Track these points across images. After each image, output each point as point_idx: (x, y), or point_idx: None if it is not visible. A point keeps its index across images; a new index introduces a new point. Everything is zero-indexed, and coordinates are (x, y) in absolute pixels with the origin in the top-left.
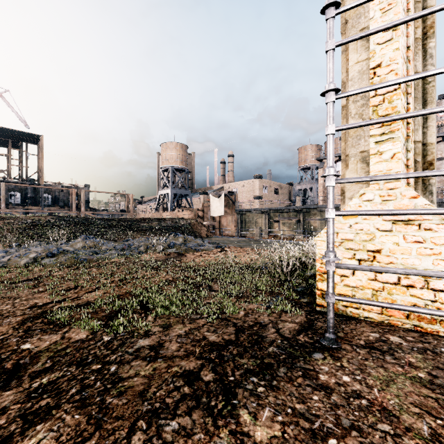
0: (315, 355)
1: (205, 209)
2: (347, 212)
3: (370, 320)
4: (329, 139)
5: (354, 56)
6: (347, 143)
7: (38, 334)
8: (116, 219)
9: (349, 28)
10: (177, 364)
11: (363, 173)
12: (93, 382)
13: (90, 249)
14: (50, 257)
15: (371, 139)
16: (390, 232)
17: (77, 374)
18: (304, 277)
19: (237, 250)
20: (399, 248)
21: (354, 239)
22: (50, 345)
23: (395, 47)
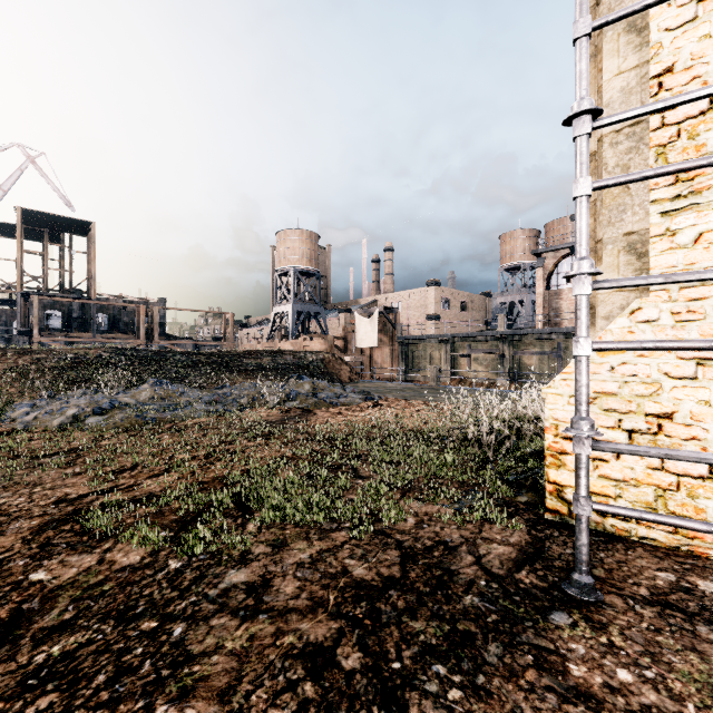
0: (554, 617)
1: (346, 336)
2: (616, 344)
3: (651, 543)
4: (581, 206)
5: (613, 63)
6: (600, 219)
7: (62, 552)
8: (206, 353)
9: (604, 14)
10: (293, 628)
11: (631, 271)
12: (138, 661)
13: (162, 402)
14: (99, 415)
15: (653, 208)
16: (692, 380)
17: (113, 639)
18: (518, 455)
19: (400, 404)
20: (710, 411)
21: (620, 393)
22: (79, 574)
23: (702, 33)
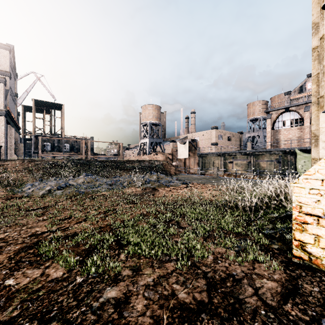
0: None
1: (173, 153)
2: None
3: None
4: None
5: None
6: (322, 84)
7: (25, 266)
8: (109, 161)
9: None
10: None
11: None
12: None
13: (88, 184)
14: (60, 190)
15: None
16: None
17: None
18: (268, 217)
19: (200, 186)
20: None
21: None
22: (29, 282)
23: None
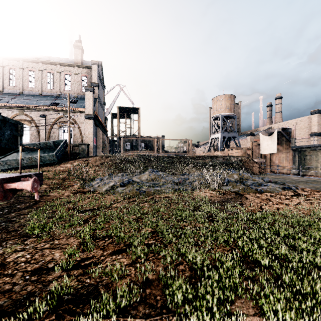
0: None
1: (253, 147)
2: None
3: None
4: None
5: None
6: None
7: None
8: (178, 157)
9: None
10: None
11: None
12: None
13: (151, 181)
14: (122, 186)
15: None
16: None
17: None
18: None
19: None
20: None
21: None
22: None
23: None
